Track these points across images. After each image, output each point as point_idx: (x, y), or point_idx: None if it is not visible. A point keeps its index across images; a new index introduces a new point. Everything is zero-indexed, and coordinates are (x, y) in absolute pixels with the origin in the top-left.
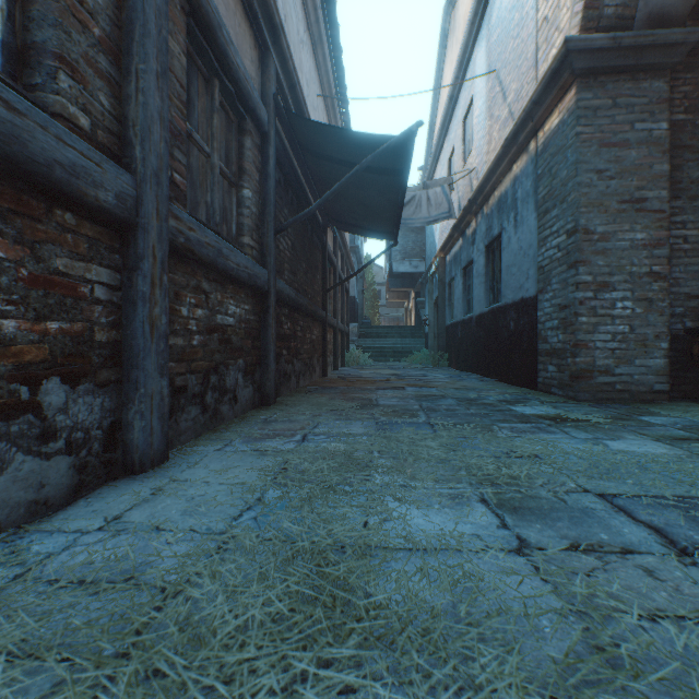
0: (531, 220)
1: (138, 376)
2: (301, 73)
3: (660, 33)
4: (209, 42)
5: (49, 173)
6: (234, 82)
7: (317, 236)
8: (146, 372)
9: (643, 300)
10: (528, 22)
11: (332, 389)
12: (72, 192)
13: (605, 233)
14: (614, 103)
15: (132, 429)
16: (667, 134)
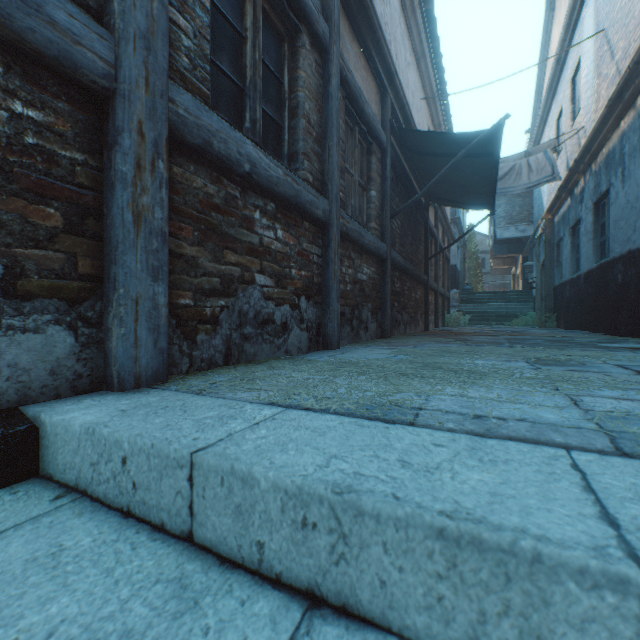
0: (637, 173)
1: (329, 300)
2: (408, 89)
3: None
4: (354, 108)
5: (305, 207)
6: (366, 125)
7: (420, 214)
8: (332, 299)
9: None
10: None
11: (433, 335)
12: (310, 213)
13: None
14: None
15: (326, 327)
16: None
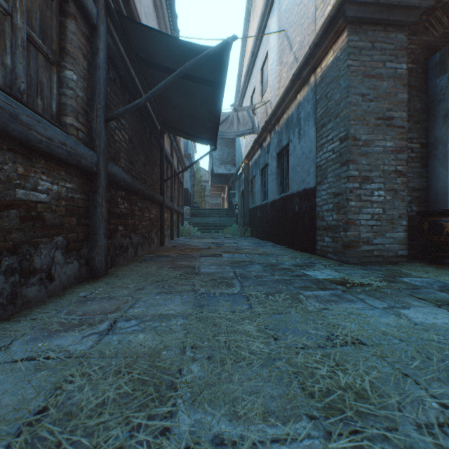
0: (311, 132)
1: None
2: (140, 4)
3: None
4: None
5: None
6: None
7: (155, 138)
8: None
9: (391, 190)
10: None
11: (164, 257)
12: None
13: (367, 140)
14: (372, 46)
15: None
16: (406, 73)
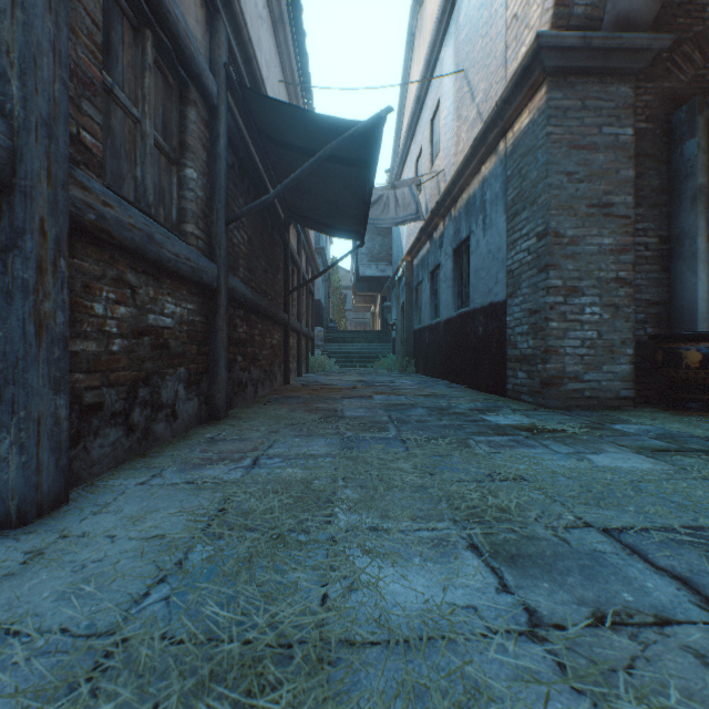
0: (500, 222)
1: (15, 394)
2: (260, 52)
3: (627, 36)
4: None
5: None
6: (172, 37)
7: (278, 232)
8: (29, 389)
9: (610, 306)
10: (497, 20)
11: (294, 398)
12: None
13: (575, 237)
14: (583, 105)
15: (6, 467)
16: (633, 140)
